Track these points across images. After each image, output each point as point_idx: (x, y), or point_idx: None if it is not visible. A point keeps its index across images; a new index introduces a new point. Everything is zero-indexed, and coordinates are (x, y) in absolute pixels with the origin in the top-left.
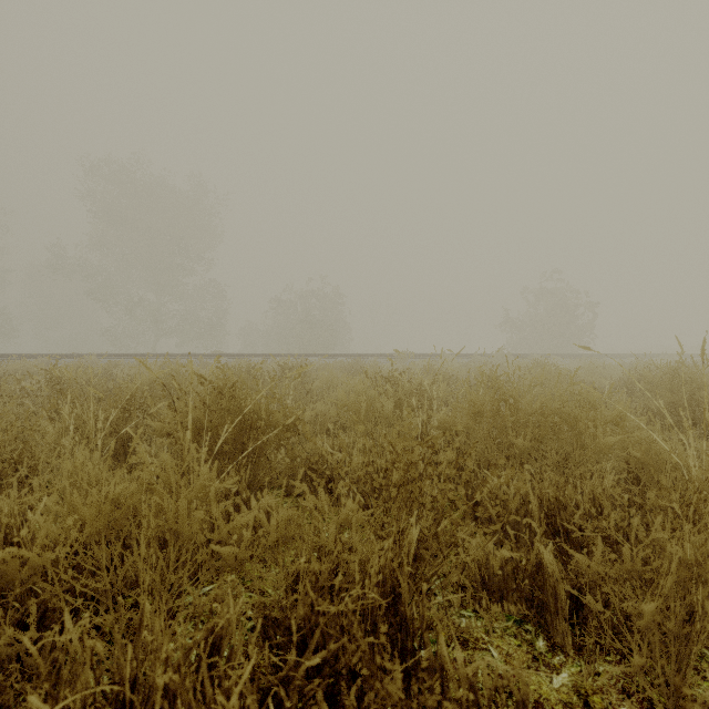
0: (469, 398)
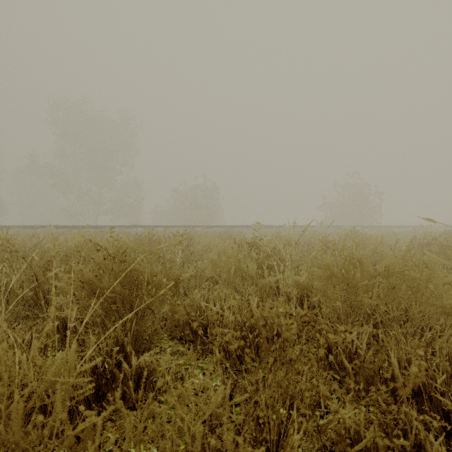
0: (325, 263)
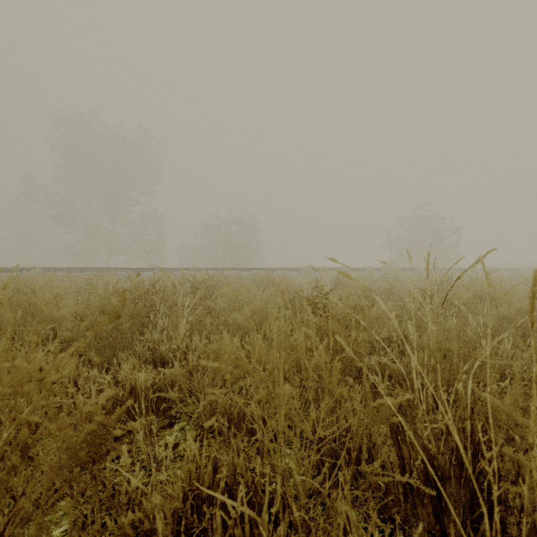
0: None
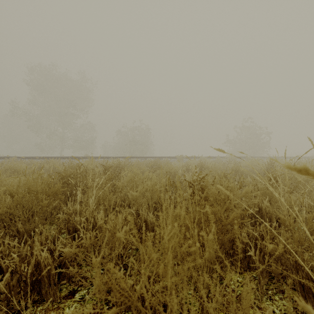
0: None
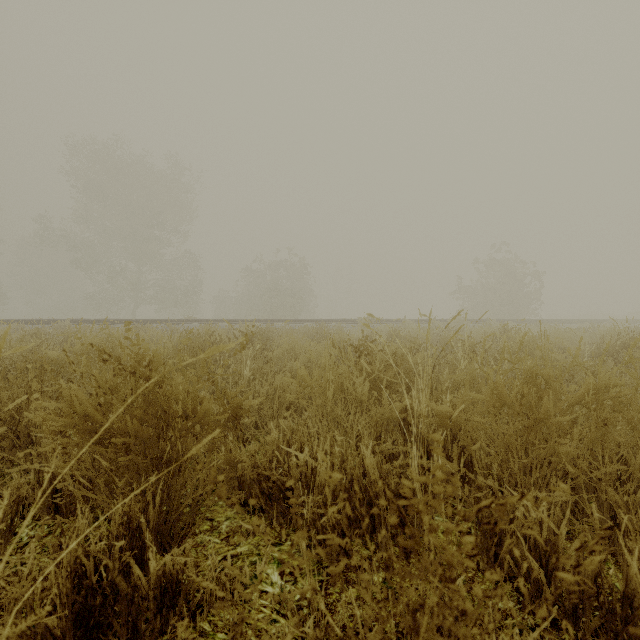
0: (491, 385)
